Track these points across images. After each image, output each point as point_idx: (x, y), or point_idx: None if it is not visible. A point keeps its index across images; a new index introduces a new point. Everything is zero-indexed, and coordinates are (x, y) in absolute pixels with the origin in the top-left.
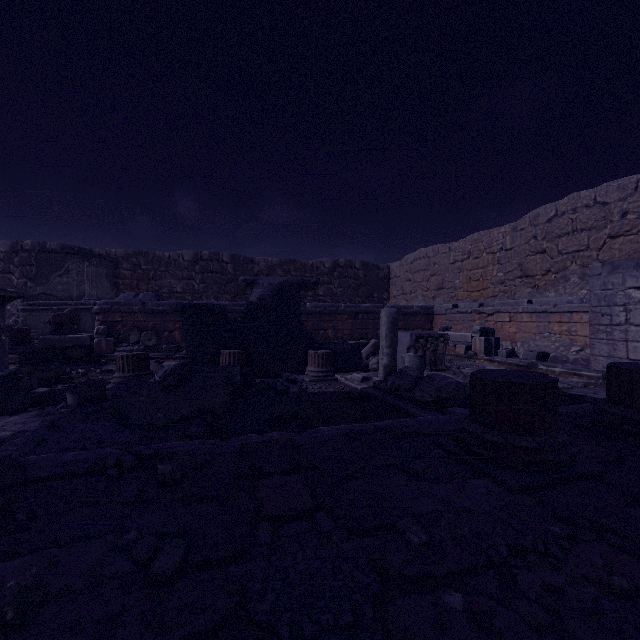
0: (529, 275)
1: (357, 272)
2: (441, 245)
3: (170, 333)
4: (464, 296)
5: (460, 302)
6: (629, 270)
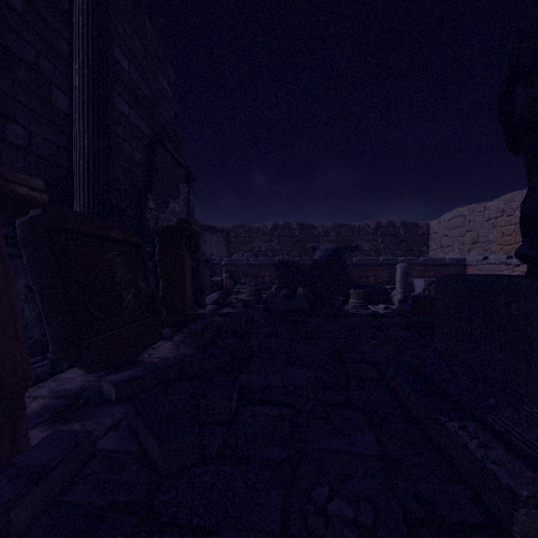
0: None
1: (398, 230)
2: (476, 205)
3: (262, 278)
4: (497, 249)
5: (493, 254)
6: None
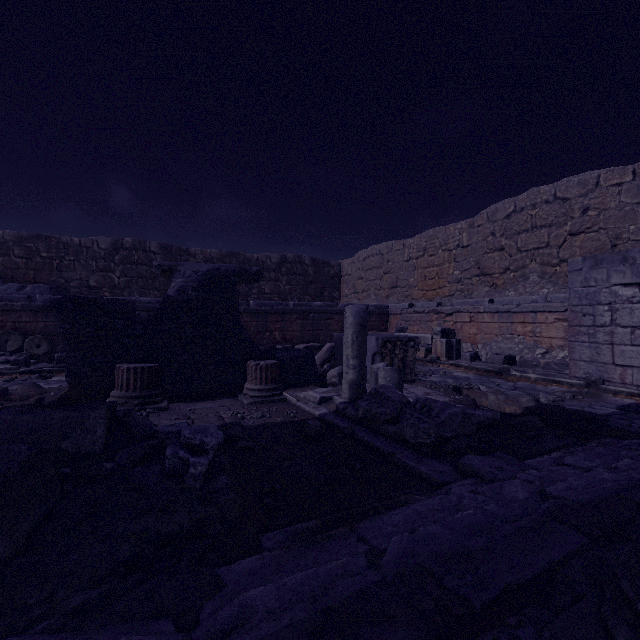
0: (487, 273)
1: (307, 269)
2: (395, 241)
3: None
4: (419, 295)
5: (415, 301)
6: (614, 265)
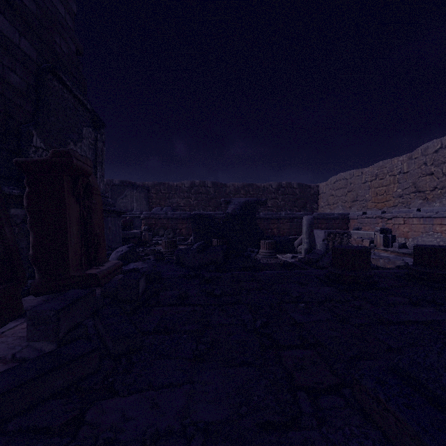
0: (421, 191)
1: (295, 190)
2: (355, 170)
3: (180, 230)
4: (372, 206)
5: (369, 210)
6: None
